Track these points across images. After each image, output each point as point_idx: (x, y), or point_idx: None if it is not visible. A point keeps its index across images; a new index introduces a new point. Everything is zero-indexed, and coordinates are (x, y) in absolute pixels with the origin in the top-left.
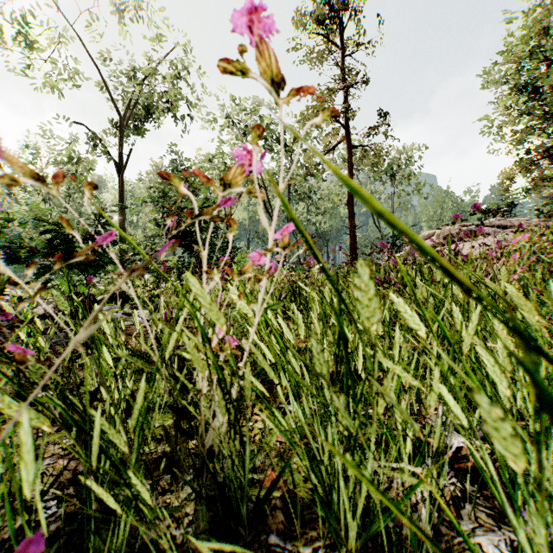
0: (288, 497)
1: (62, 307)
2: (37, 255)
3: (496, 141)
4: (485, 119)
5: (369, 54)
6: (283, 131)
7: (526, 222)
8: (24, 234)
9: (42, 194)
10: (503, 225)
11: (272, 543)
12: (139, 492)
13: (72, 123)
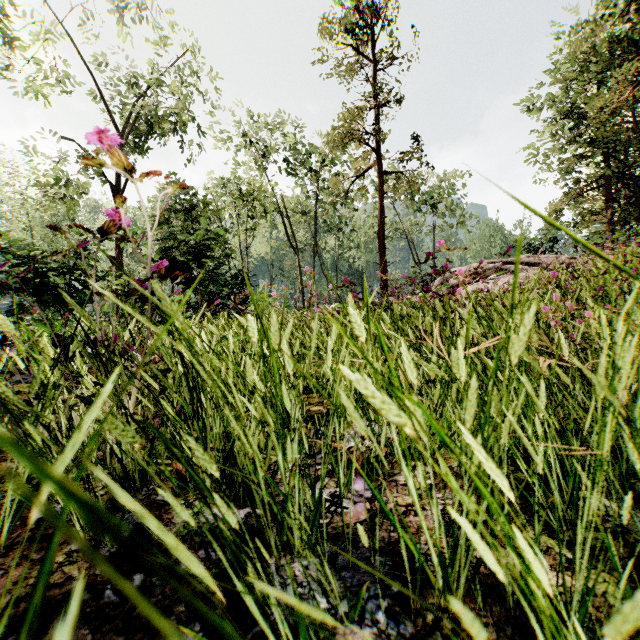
0: (189, 478)
1: (7, 330)
2: (8, 291)
3: (543, 169)
4: (531, 145)
5: (402, 70)
6: (309, 153)
7: (555, 259)
8: (2, 269)
9: (24, 222)
10: (532, 263)
11: (158, 499)
12: (31, 434)
13: (58, 139)
